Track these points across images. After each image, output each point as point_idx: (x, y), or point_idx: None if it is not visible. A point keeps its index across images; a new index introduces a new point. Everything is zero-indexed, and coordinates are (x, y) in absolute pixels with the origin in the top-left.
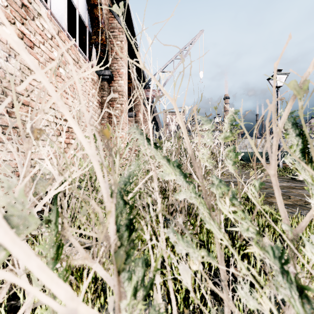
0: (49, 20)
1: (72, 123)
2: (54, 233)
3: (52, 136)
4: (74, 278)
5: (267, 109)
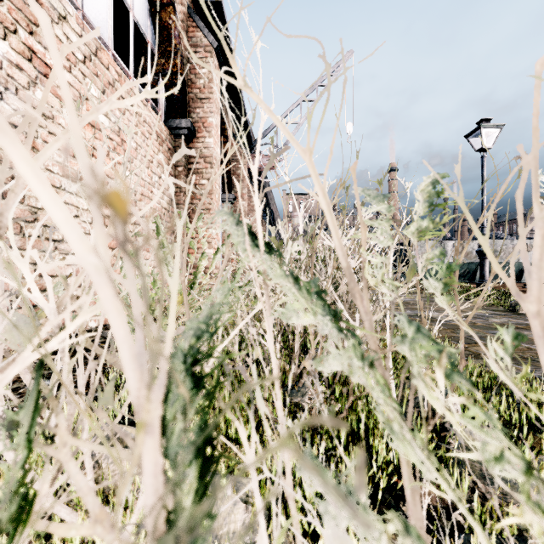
0: (80, 28)
1: (35, 181)
2: (20, 459)
3: (86, 234)
4: (110, 510)
5: (518, 166)
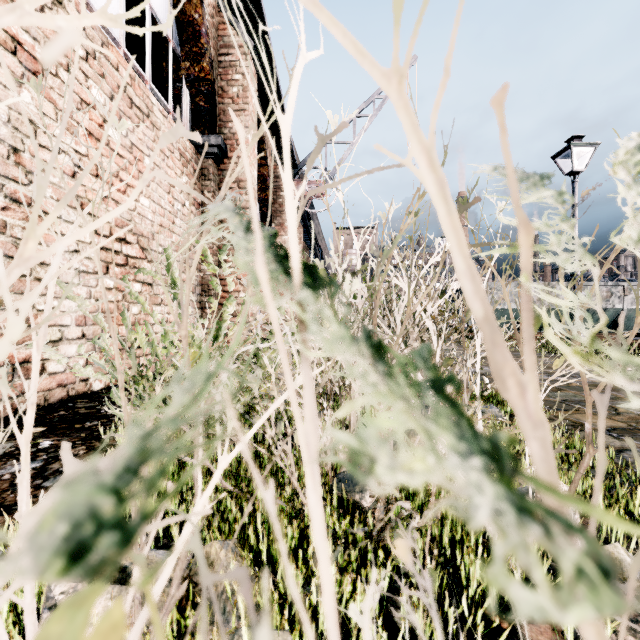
0: None
1: None
2: None
3: (88, 274)
4: None
5: None
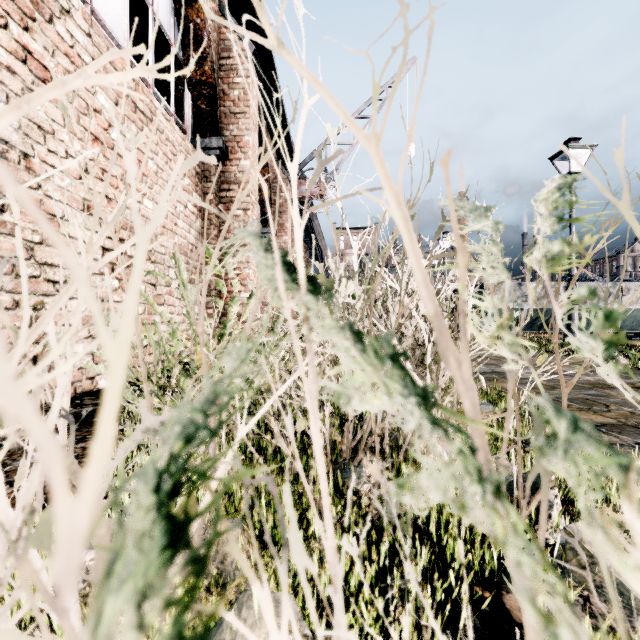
0: (88, 25)
1: None
2: None
3: (95, 275)
4: None
5: None
